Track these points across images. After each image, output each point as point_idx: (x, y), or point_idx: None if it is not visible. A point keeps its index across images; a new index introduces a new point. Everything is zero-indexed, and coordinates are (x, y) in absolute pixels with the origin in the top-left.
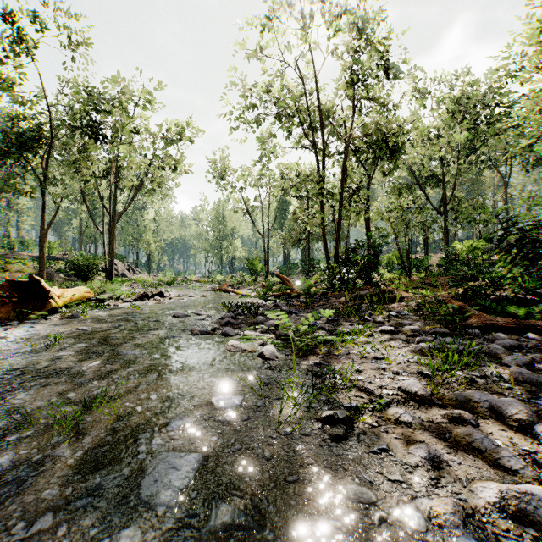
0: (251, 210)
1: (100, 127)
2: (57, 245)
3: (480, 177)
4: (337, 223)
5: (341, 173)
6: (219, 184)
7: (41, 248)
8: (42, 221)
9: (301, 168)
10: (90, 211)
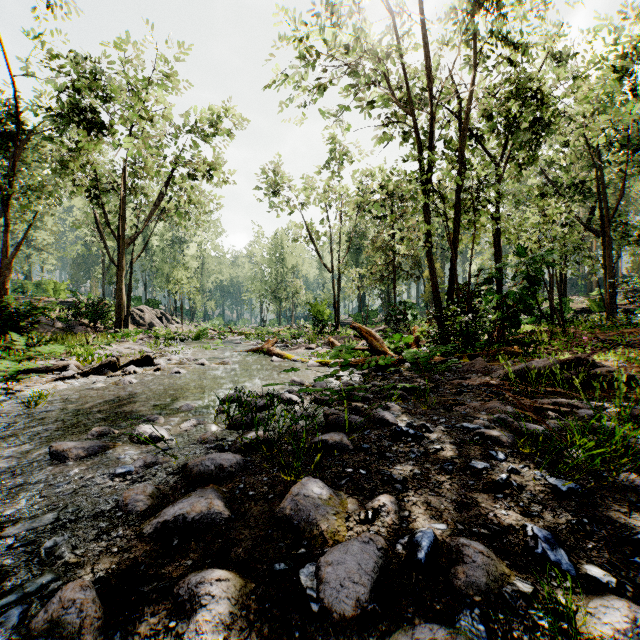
0: (316, 238)
1: (95, 112)
2: (65, 286)
3: (630, 191)
4: (452, 241)
5: (459, 157)
6: (273, 203)
7: (2, 286)
8: (5, 246)
9: (385, 177)
10: (103, 240)
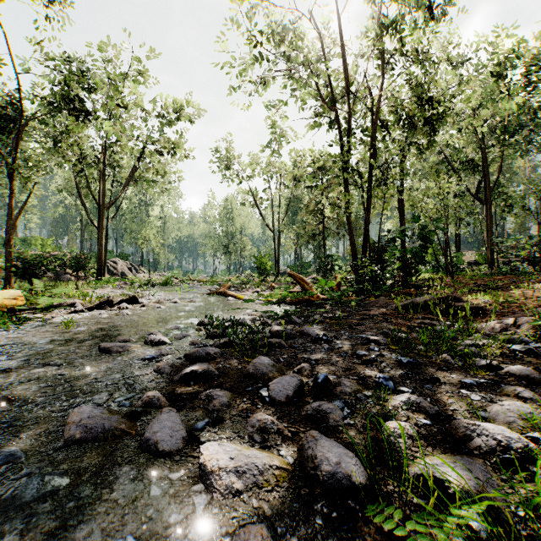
0: (260, 203)
1: (82, 101)
2: (51, 241)
3: (513, 166)
4: (366, 209)
5: (371, 144)
6: (225, 174)
7: (7, 242)
8: (10, 210)
9: (316, 154)
10: (83, 204)
